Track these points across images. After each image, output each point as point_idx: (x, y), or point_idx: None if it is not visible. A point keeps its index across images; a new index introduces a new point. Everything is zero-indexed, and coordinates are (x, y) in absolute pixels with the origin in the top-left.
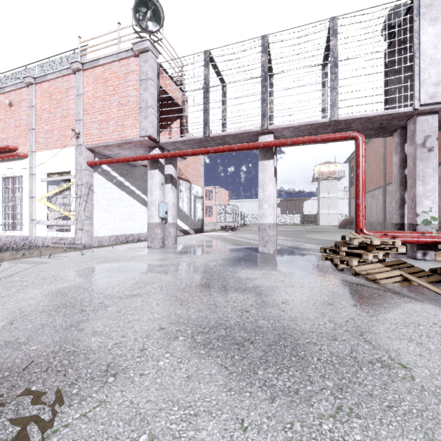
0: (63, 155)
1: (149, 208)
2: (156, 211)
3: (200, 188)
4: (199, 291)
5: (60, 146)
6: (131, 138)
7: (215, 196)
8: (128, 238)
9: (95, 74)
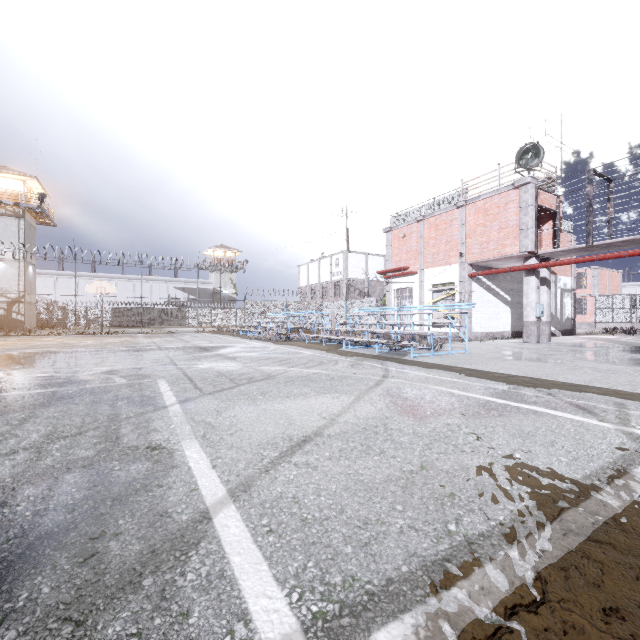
0: (447, 270)
1: (524, 309)
2: (532, 312)
3: (570, 278)
4: (592, 356)
5: (445, 264)
6: (510, 254)
7: (591, 282)
8: (494, 335)
9: (476, 207)
